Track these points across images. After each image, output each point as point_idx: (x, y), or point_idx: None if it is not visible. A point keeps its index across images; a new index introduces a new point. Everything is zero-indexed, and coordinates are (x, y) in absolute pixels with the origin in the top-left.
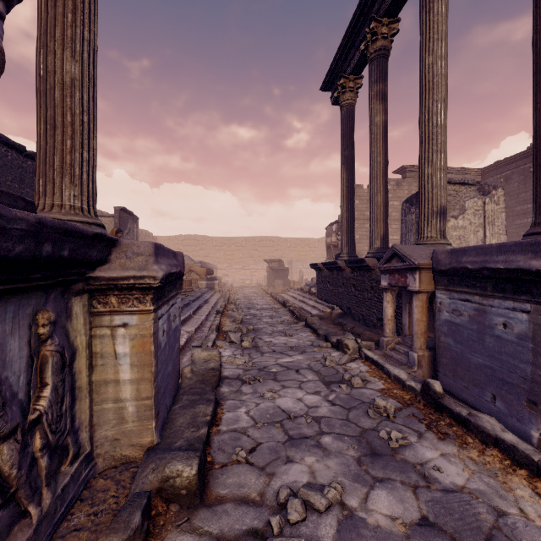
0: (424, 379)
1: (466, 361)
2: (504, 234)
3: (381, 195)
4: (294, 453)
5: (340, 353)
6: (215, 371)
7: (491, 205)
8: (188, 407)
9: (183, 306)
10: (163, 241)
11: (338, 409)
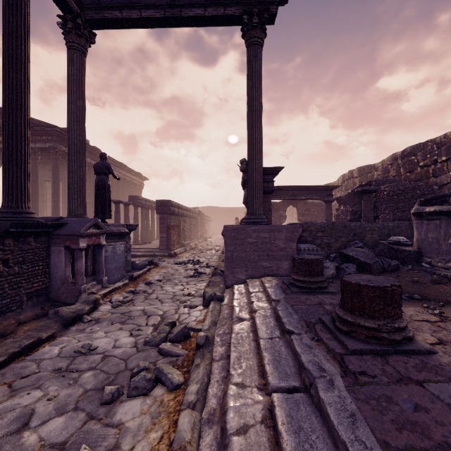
0: (130, 275)
1: (110, 269)
2: None
3: None
4: (189, 280)
5: (103, 306)
6: (208, 287)
7: None
8: (218, 281)
9: (344, 445)
10: None
11: (163, 285)
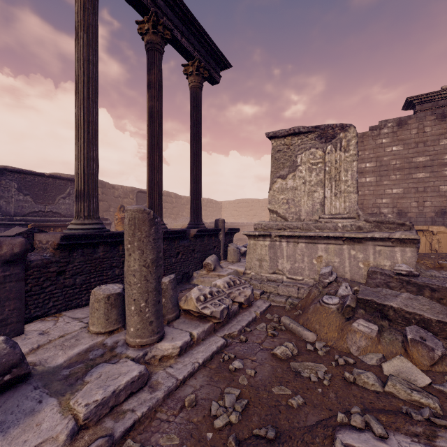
0: None
1: None
2: (354, 192)
3: (147, 174)
4: None
5: None
6: None
7: (335, 154)
8: None
9: None
10: (225, 205)
11: None
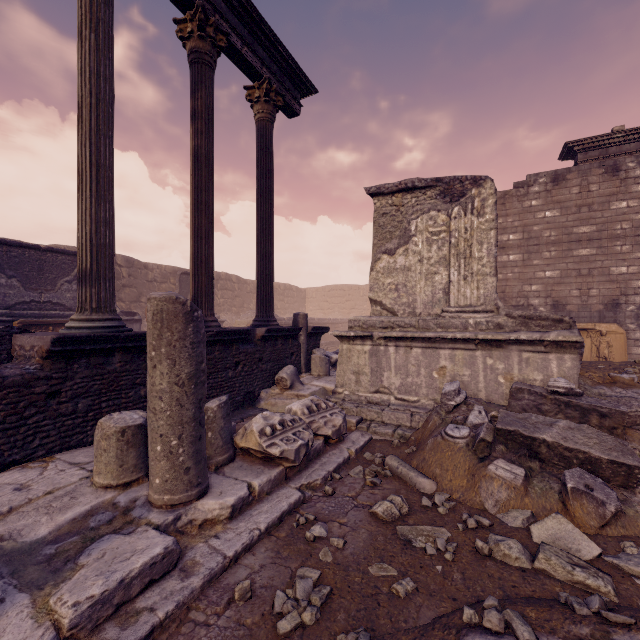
0: None
1: None
2: (492, 274)
3: (191, 246)
4: None
5: None
6: None
7: (465, 219)
8: None
9: None
10: (311, 293)
11: None
